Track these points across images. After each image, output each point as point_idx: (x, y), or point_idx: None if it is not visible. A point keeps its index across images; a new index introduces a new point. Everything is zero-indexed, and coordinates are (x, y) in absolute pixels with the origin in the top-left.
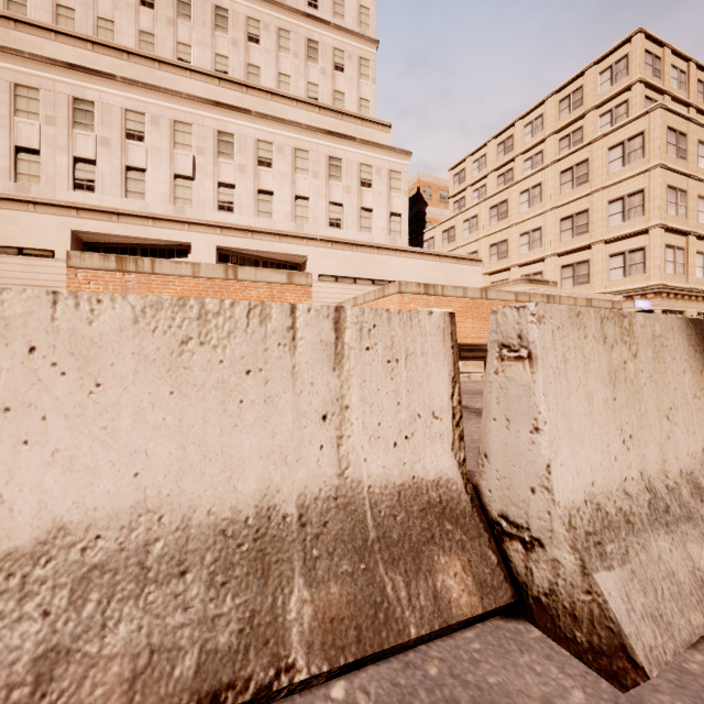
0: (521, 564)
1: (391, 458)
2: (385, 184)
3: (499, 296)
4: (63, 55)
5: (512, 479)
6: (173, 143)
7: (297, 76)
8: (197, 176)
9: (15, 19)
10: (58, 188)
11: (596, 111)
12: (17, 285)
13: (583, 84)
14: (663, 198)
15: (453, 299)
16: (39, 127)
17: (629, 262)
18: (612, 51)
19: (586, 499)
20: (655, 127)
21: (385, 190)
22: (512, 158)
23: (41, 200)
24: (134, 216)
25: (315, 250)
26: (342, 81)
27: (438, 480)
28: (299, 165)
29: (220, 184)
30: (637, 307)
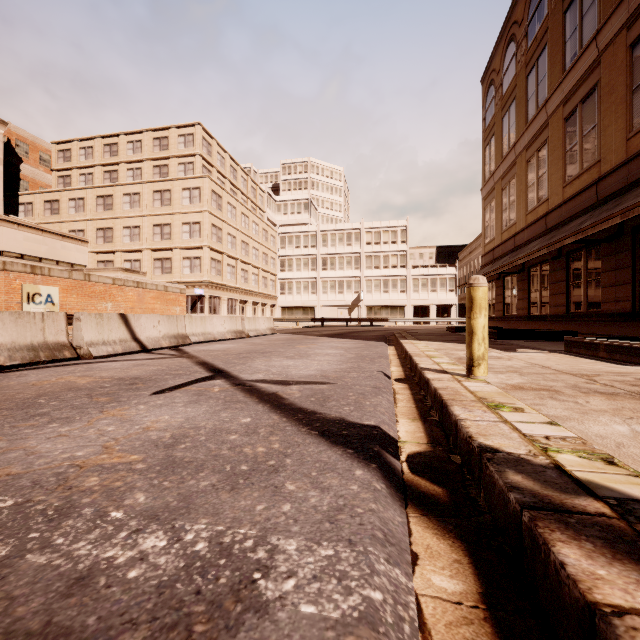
0: (80, 352)
1: (54, 337)
2: None
3: (101, 280)
4: None
5: (78, 339)
6: None
7: None
8: None
9: None
10: None
11: (177, 159)
12: None
13: (169, 136)
14: (210, 231)
15: (60, 279)
16: None
17: (194, 264)
18: (185, 125)
19: (90, 341)
20: (206, 187)
21: None
22: (117, 162)
23: None
24: None
25: None
26: None
27: (64, 342)
28: None
29: None
30: (196, 293)
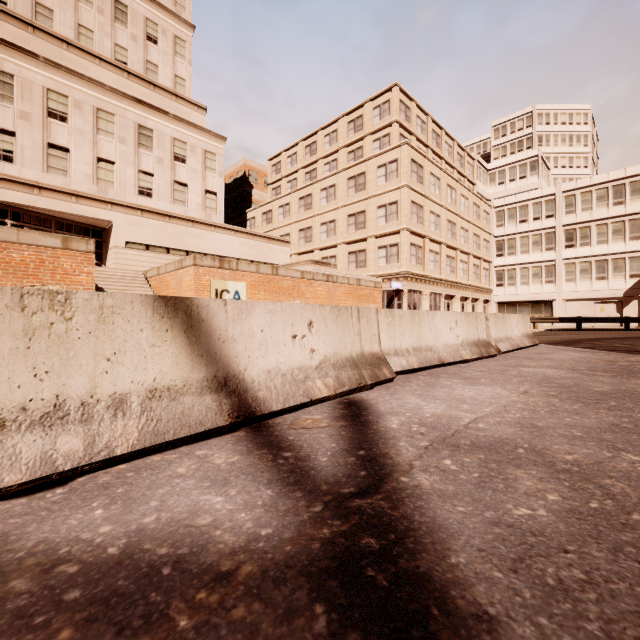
0: None
1: None
2: (200, 162)
3: (288, 273)
4: None
5: None
6: None
7: (102, 33)
8: None
9: None
10: None
11: (371, 137)
12: None
13: (363, 113)
14: (409, 209)
15: (247, 274)
16: None
17: (390, 253)
18: (380, 94)
19: None
20: (404, 157)
21: (200, 168)
22: (315, 160)
23: None
24: None
25: (122, 216)
26: (156, 54)
27: None
28: (103, 126)
29: None
30: (393, 287)
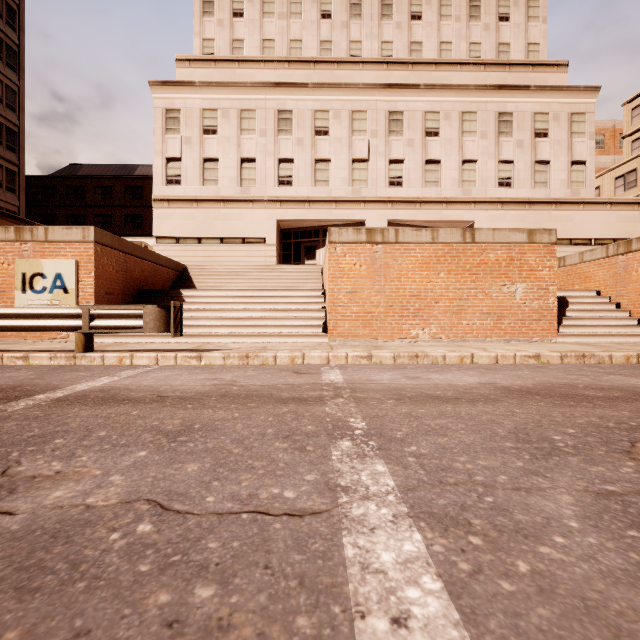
0: None
1: None
2: (564, 130)
3: None
4: (268, 79)
5: None
6: (351, 131)
7: (458, 40)
8: (371, 157)
9: (239, 60)
10: (268, 187)
11: None
12: (252, 266)
13: None
14: None
15: None
16: (255, 139)
17: None
18: None
19: None
20: None
21: (564, 137)
22: None
23: (257, 198)
24: (321, 201)
25: (482, 213)
26: (507, 31)
27: None
28: (466, 128)
29: (390, 161)
30: None
